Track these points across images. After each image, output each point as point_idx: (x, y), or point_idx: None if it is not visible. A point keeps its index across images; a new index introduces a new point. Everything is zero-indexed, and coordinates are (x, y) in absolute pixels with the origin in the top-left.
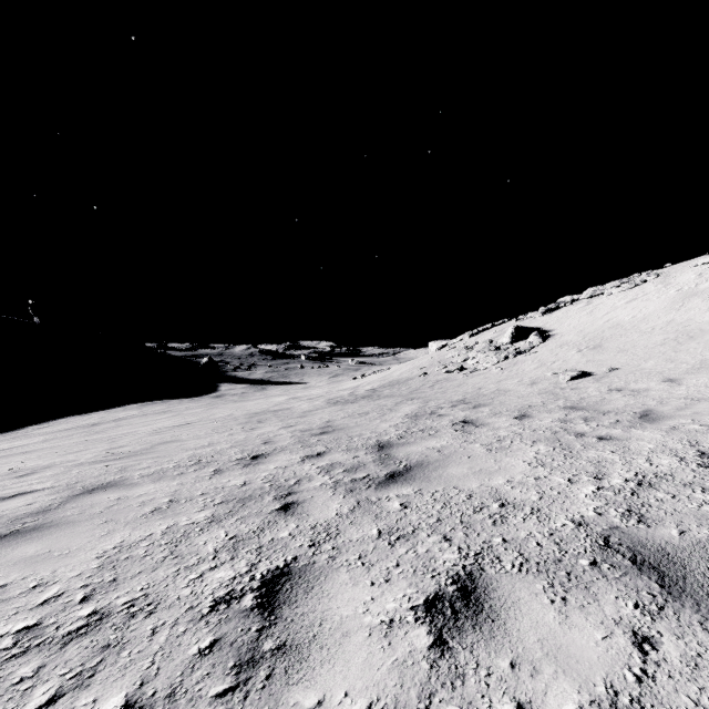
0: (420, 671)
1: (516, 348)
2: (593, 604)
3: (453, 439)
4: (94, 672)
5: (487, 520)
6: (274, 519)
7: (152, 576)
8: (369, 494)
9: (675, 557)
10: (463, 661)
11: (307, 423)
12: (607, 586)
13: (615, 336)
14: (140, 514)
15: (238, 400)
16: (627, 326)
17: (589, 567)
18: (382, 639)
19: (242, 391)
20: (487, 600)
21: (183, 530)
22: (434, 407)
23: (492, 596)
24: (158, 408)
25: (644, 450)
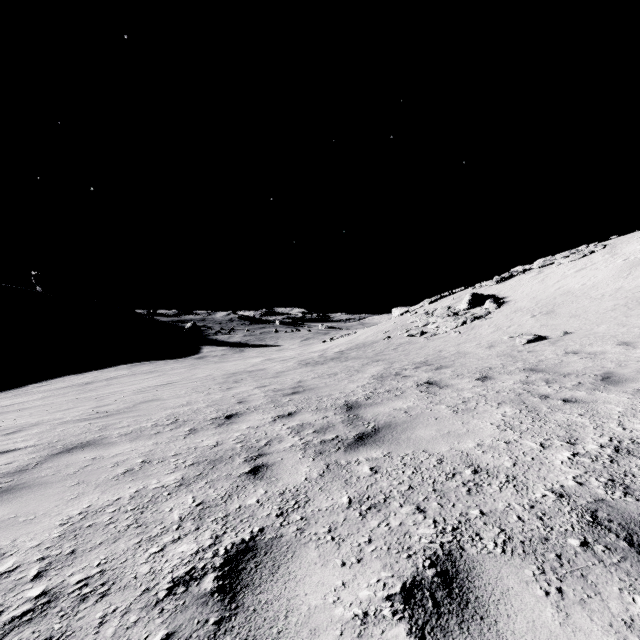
0: None
1: (473, 313)
2: (594, 598)
3: (419, 400)
4: None
5: (461, 488)
6: (242, 483)
7: (112, 548)
8: (338, 457)
9: None
10: None
11: (279, 383)
12: (606, 574)
13: (566, 302)
14: (111, 476)
15: (218, 361)
16: (577, 293)
17: (581, 549)
18: None
19: (222, 353)
20: (472, 590)
21: (151, 494)
22: (399, 368)
23: (477, 584)
24: (146, 368)
25: (613, 413)
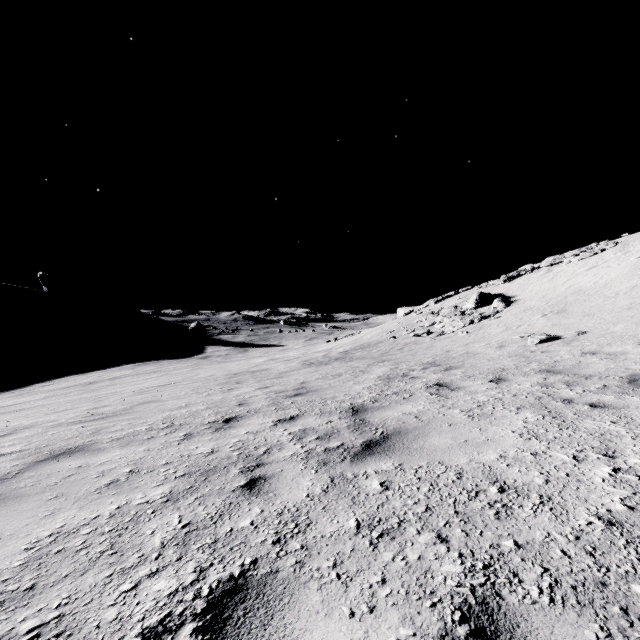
0: None
1: (481, 313)
2: None
3: (430, 403)
4: None
5: (488, 510)
6: (236, 499)
7: (78, 583)
8: (344, 469)
9: None
10: None
11: (282, 384)
12: None
13: (578, 301)
14: (94, 488)
15: (222, 361)
16: (590, 291)
17: None
18: None
19: (226, 353)
20: None
21: (134, 511)
22: (406, 369)
23: None
24: (150, 368)
25: None
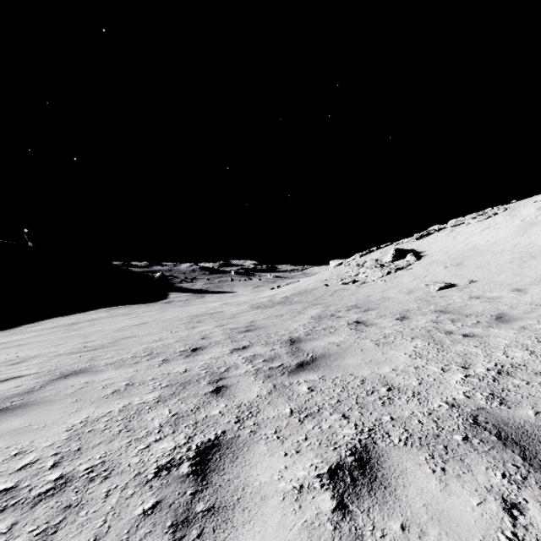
0: (325, 532)
1: (396, 265)
2: (467, 473)
3: (349, 335)
4: (57, 529)
5: (378, 401)
6: (207, 399)
7: (109, 446)
8: (283, 380)
9: (533, 434)
10: (361, 523)
11: (235, 323)
12: (478, 458)
13: (473, 256)
14: (103, 395)
15: (183, 305)
16: (482, 248)
17: (463, 442)
18: (294, 503)
19: (186, 298)
20: (380, 470)
21: (136, 408)
22: (334, 310)
23: (384, 466)
24: (122, 311)
25: (500, 345)
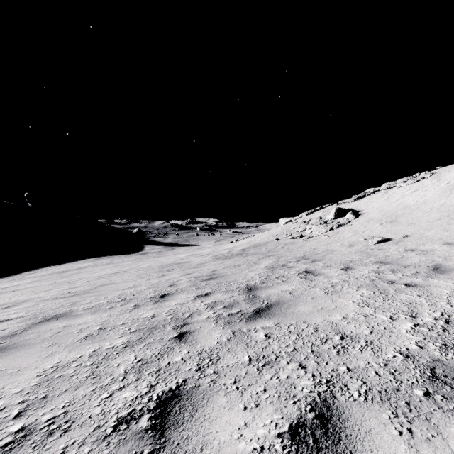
0: None
1: (338, 222)
2: (437, 437)
3: (300, 284)
4: None
5: (332, 350)
6: (171, 345)
7: (74, 394)
8: (241, 326)
9: None
10: None
11: (199, 272)
12: (445, 418)
13: (405, 214)
14: (76, 339)
15: (156, 256)
16: (413, 207)
17: (425, 398)
18: None
19: (159, 250)
20: (343, 429)
21: (104, 353)
22: (285, 261)
23: (346, 425)
24: (105, 261)
25: (443, 294)
